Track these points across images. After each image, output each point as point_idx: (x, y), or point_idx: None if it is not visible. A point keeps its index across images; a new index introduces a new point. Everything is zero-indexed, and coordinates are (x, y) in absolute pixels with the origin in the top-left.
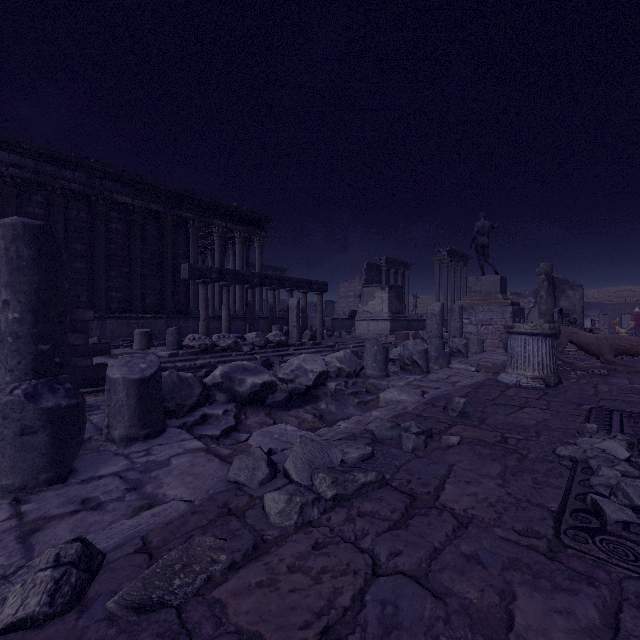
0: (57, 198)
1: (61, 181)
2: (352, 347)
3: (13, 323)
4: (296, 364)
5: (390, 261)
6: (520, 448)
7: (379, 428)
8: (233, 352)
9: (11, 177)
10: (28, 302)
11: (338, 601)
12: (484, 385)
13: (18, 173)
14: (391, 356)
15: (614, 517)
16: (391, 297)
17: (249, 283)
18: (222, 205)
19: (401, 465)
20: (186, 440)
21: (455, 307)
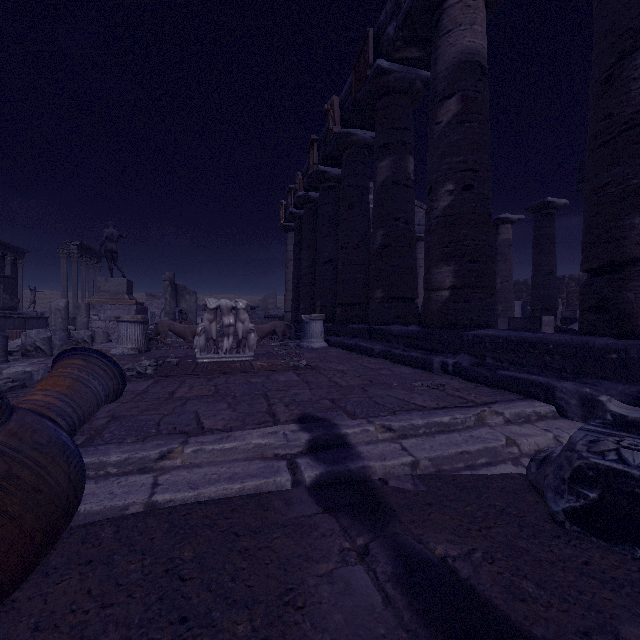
0: None
1: None
2: None
3: None
4: None
5: None
6: None
7: (14, 375)
8: None
9: None
10: None
11: (12, 402)
12: None
13: None
14: (8, 348)
15: (129, 374)
16: None
17: None
18: None
19: (34, 383)
20: None
21: (82, 304)
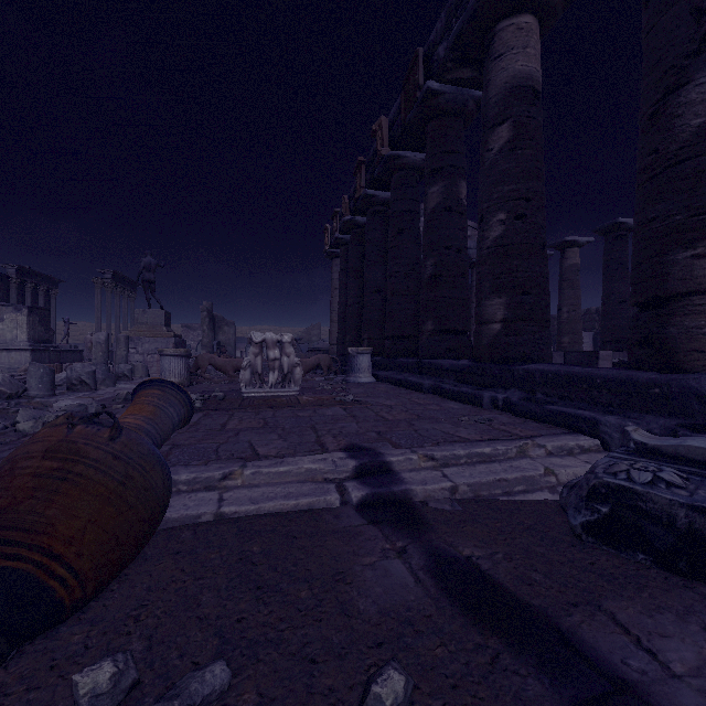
0: None
1: None
2: None
3: None
4: None
5: (26, 272)
6: None
7: (70, 407)
8: None
9: None
10: None
11: None
12: None
13: None
14: None
15: None
16: (32, 321)
17: None
18: None
19: None
20: None
21: (121, 337)
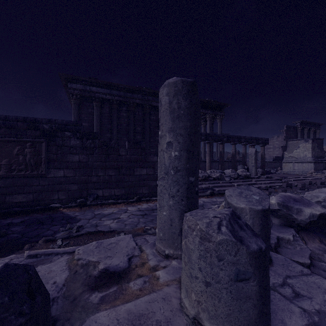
0: (131, 107)
1: (132, 99)
2: (292, 180)
3: (174, 159)
4: (323, 197)
5: (304, 123)
6: None
7: None
8: (219, 181)
9: (116, 101)
10: (184, 143)
11: None
12: None
13: (118, 99)
14: None
15: None
16: (313, 146)
17: (221, 141)
18: (201, 100)
19: None
20: (308, 275)
21: None
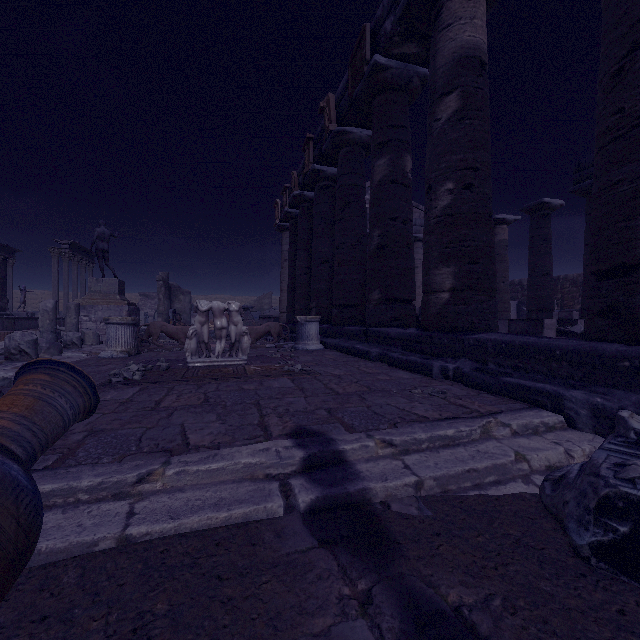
0: None
1: None
2: None
3: None
4: None
5: None
6: (92, 376)
7: None
8: None
9: None
10: None
11: None
12: (87, 360)
13: None
14: None
15: (115, 380)
16: None
17: None
18: None
19: None
20: None
21: (72, 305)
